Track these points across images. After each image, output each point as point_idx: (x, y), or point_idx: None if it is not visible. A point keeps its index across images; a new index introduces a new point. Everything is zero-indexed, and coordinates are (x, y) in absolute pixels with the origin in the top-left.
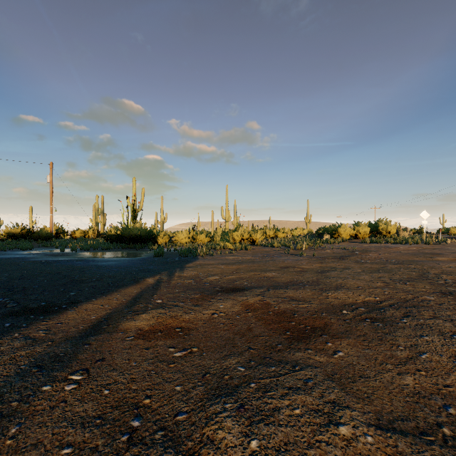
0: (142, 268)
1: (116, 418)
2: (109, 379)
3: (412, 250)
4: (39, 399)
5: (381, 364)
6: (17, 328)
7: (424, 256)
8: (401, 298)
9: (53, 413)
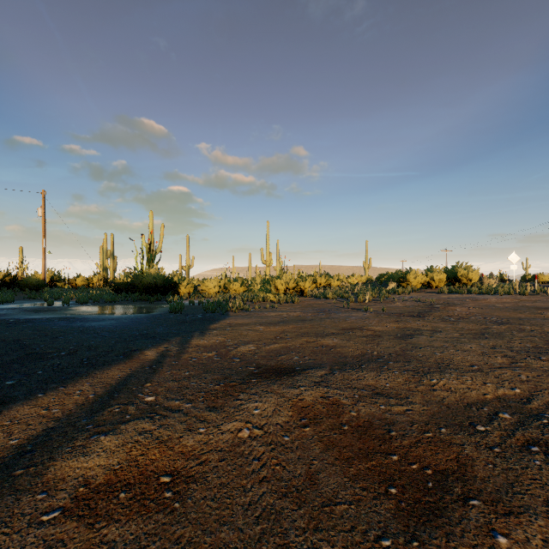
0: (145, 332)
1: None
2: None
3: (508, 303)
4: None
5: None
6: None
7: (530, 312)
8: None
9: None
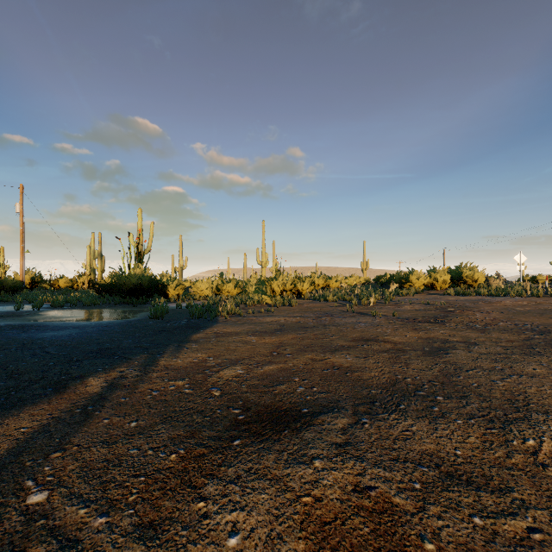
0: (106, 346)
1: None
2: None
3: (526, 306)
4: None
5: None
6: None
7: None
8: None
9: None
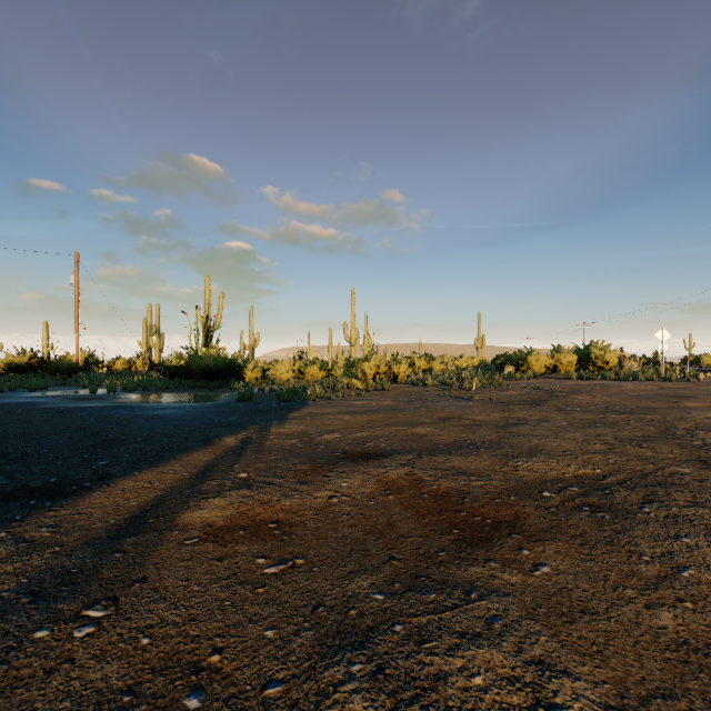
0: (217, 421)
1: (159, 693)
2: (151, 616)
3: (645, 391)
4: (27, 655)
5: (615, 588)
6: (5, 522)
7: (665, 401)
8: (636, 471)
9: (49, 683)
